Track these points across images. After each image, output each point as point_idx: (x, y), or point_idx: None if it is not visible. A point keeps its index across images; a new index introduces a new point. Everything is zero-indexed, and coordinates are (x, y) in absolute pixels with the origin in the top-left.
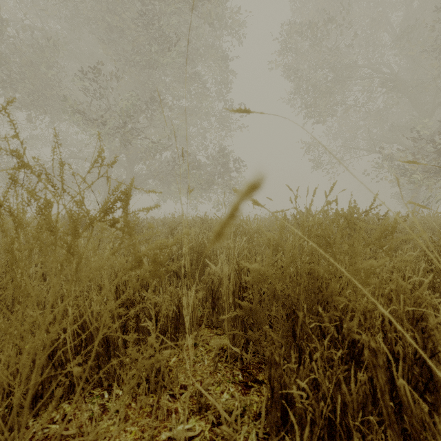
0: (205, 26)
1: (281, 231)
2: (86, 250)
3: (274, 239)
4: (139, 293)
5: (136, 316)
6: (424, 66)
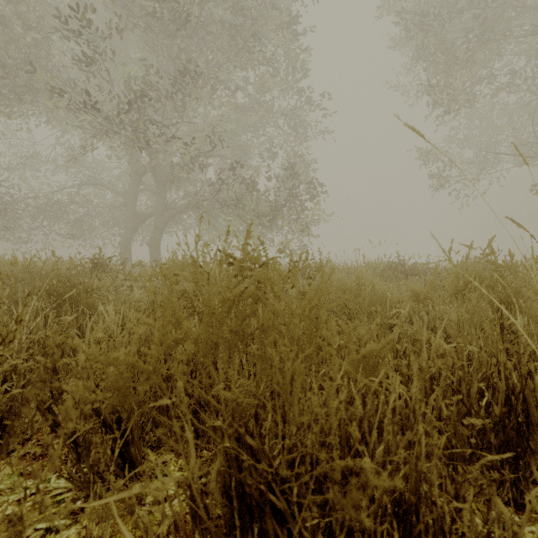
0: None
1: None
2: None
3: None
4: None
5: None
6: None
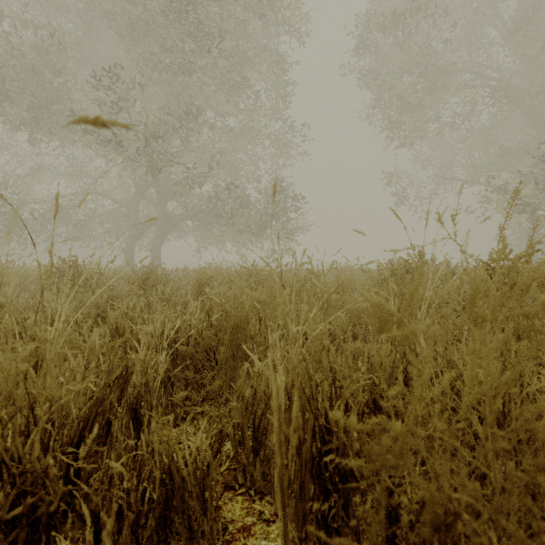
0: (257, 23)
1: (411, 294)
2: (4, 329)
3: (392, 313)
4: (89, 431)
5: (47, 518)
6: (543, 70)
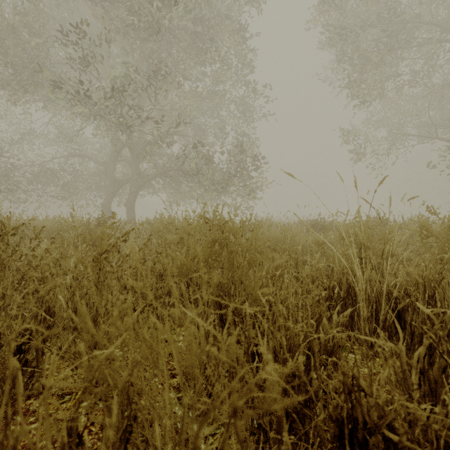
0: None
1: None
2: None
3: None
4: None
5: None
6: None
